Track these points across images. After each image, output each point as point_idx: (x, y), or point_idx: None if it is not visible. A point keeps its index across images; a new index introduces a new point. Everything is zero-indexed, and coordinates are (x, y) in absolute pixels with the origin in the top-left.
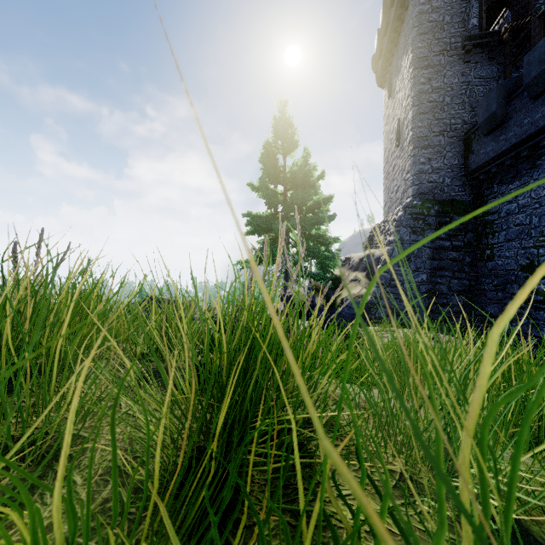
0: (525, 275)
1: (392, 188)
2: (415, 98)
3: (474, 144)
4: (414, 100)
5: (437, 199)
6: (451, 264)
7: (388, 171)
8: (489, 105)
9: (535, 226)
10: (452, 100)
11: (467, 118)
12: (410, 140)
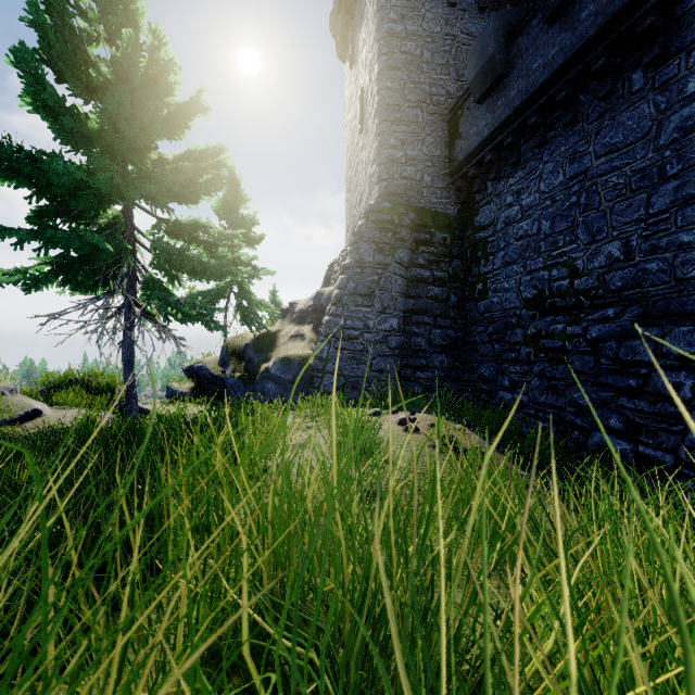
0: (532, 314)
1: (355, 200)
2: (383, 42)
3: (462, 123)
4: (381, 45)
5: (413, 206)
6: (432, 305)
7: (351, 178)
8: (484, 47)
9: (546, 234)
10: (433, 57)
11: (453, 90)
12: (376, 109)
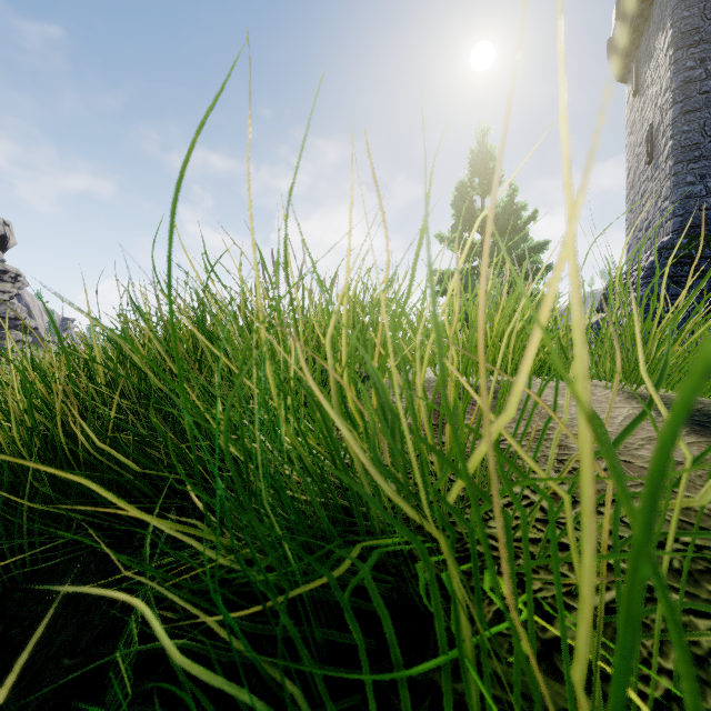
0: None
1: (641, 224)
2: (678, 91)
3: None
4: (675, 95)
5: None
6: None
7: (634, 201)
8: None
9: None
10: None
11: None
12: (669, 152)
